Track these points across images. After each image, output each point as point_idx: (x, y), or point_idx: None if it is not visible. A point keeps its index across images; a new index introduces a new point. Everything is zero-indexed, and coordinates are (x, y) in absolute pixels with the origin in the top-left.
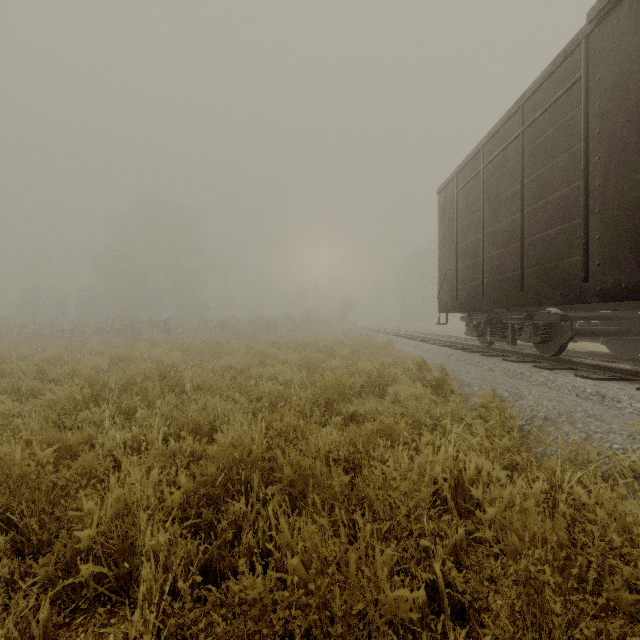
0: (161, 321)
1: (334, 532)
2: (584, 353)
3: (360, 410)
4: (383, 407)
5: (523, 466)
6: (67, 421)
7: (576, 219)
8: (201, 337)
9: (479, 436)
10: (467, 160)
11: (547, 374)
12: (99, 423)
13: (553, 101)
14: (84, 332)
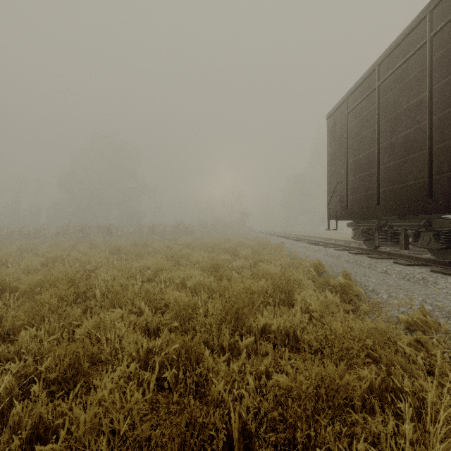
0: (105, 226)
1: None
2: None
3: (273, 327)
4: (296, 321)
5: None
6: None
7: None
8: (135, 239)
9: None
10: (359, 82)
11: None
12: None
13: None
14: (45, 235)
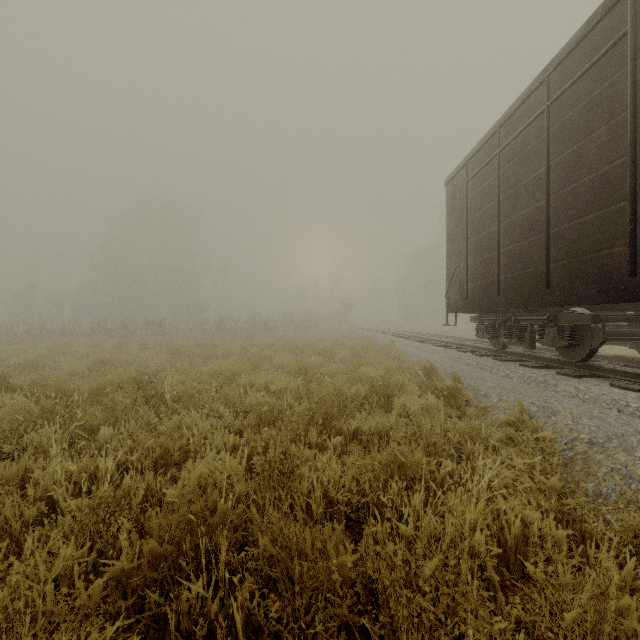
0: (155, 321)
1: (331, 634)
2: (609, 357)
3: (364, 428)
4: (390, 423)
5: (583, 517)
6: (6, 446)
7: (619, 202)
8: (196, 338)
9: (516, 470)
10: (480, 145)
11: (576, 383)
12: (47, 447)
13: (588, 66)
14: (75, 333)
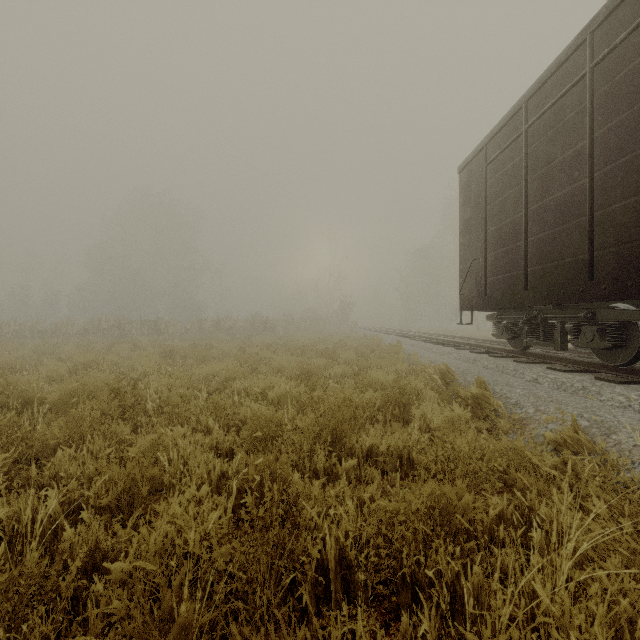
0: (151, 321)
1: None
2: None
3: (381, 447)
4: (412, 441)
5: None
6: None
7: None
8: (194, 338)
9: (601, 518)
10: (502, 124)
11: (624, 391)
12: None
13: None
14: (68, 333)
